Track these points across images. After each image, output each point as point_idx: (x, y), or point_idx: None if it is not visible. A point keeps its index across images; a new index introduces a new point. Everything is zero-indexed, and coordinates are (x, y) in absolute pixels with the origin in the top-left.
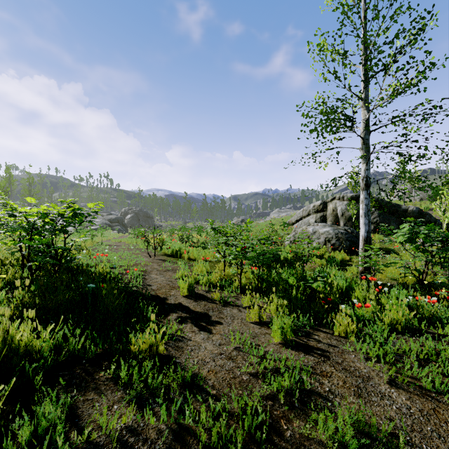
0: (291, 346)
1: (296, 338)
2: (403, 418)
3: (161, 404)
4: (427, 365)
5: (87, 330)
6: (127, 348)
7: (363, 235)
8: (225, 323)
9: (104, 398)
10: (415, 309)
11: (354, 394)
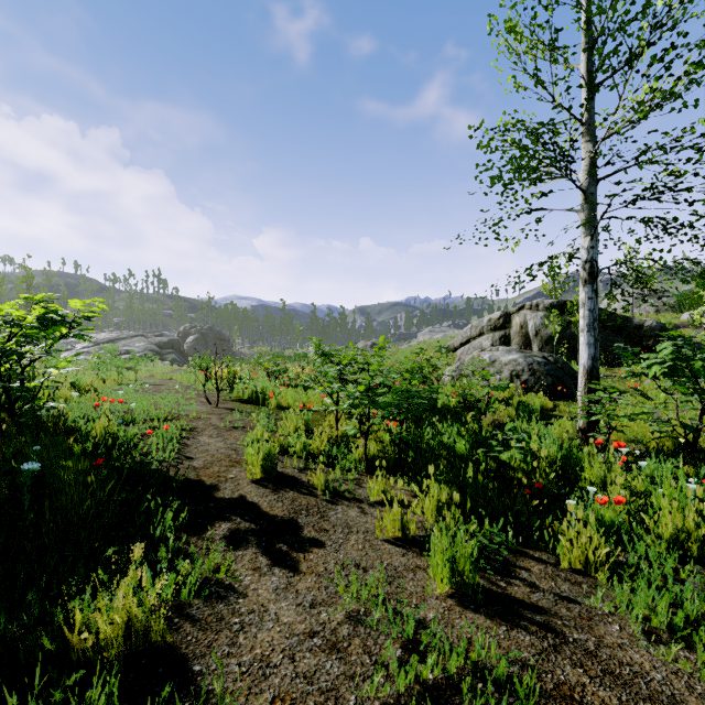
0: (474, 604)
1: (482, 579)
2: None
3: None
4: None
5: None
6: (65, 638)
7: (584, 364)
8: (330, 544)
9: None
10: None
11: None
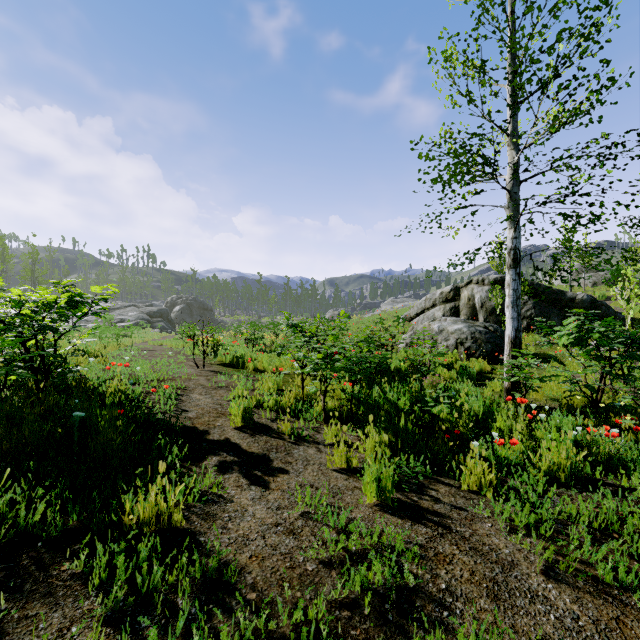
0: (392, 510)
1: (401, 495)
2: (567, 637)
3: (157, 622)
4: (605, 539)
5: (52, 489)
6: (119, 519)
7: (509, 334)
8: (293, 472)
9: (43, 620)
10: (586, 446)
11: (487, 594)
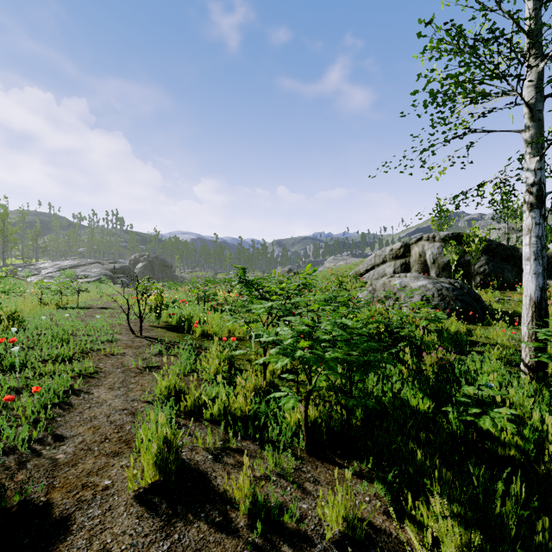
0: None
1: None
2: None
3: None
4: None
5: None
6: None
7: (531, 295)
8: None
9: None
10: None
11: None
